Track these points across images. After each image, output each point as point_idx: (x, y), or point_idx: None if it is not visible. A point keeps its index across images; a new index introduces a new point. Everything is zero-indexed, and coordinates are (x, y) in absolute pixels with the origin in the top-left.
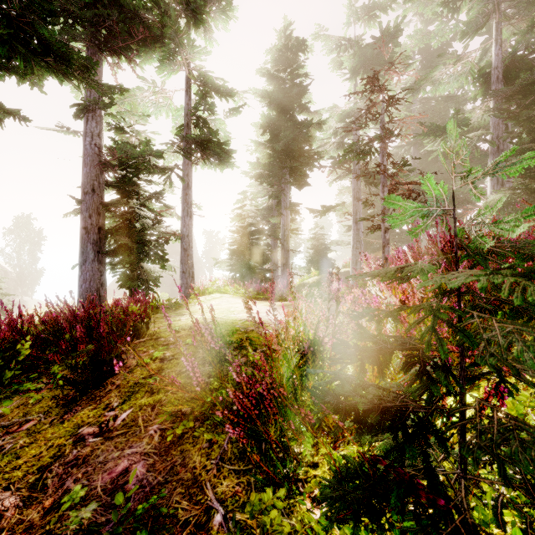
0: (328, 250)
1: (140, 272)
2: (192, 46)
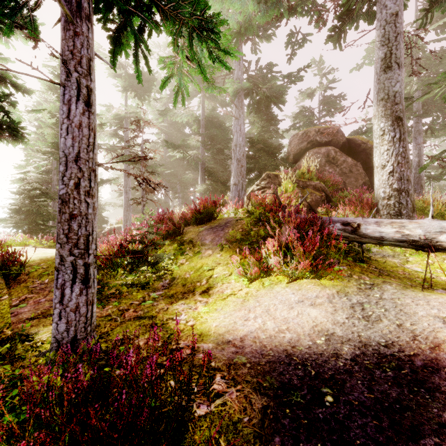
0: (103, 209)
1: None
2: None
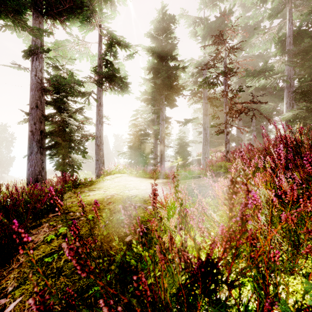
0: (187, 146)
1: (69, 160)
2: (102, 12)
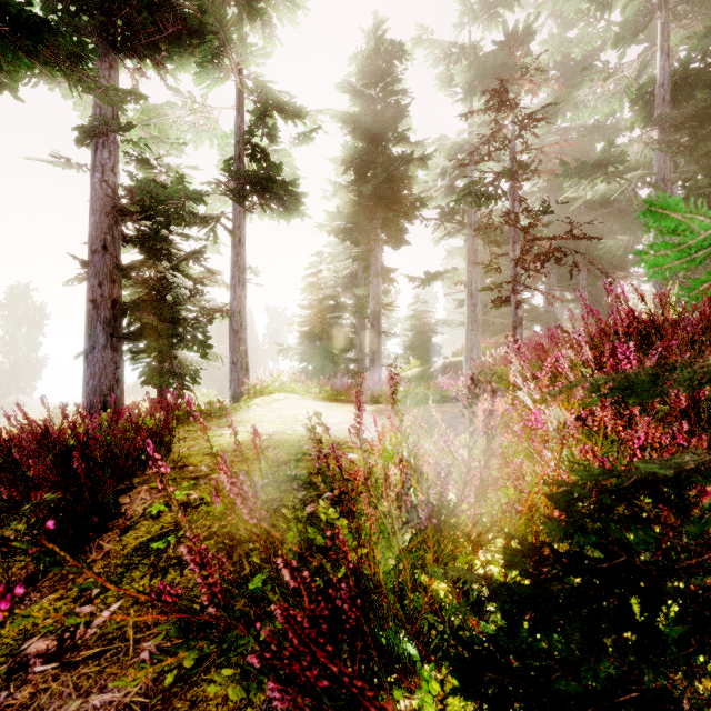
0: (432, 332)
1: (172, 364)
2: (245, 43)
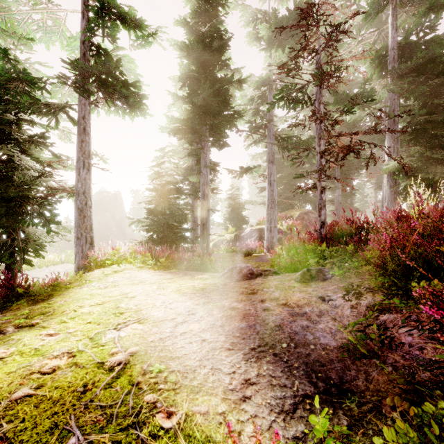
0: (242, 208)
1: (17, 239)
2: None
